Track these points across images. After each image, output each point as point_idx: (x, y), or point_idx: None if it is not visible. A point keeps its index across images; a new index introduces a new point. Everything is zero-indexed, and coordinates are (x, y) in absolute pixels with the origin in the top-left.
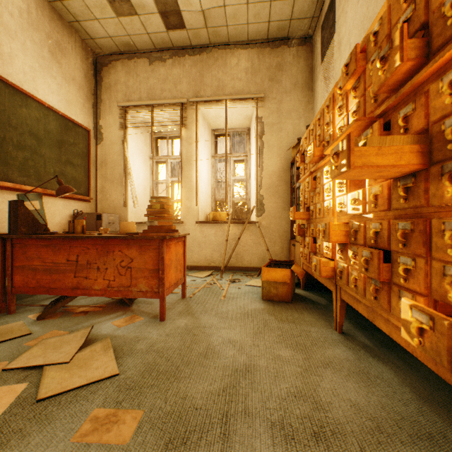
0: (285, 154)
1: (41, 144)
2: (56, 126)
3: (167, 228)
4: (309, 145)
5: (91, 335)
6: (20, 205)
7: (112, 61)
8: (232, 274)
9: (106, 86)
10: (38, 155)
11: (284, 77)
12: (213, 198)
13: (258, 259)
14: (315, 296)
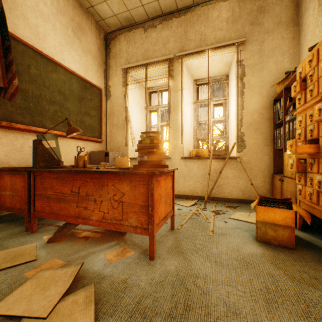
0: (267, 92)
1: (66, 100)
2: (77, 86)
3: (156, 163)
4: (321, 64)
5: (82, 271)
6: (39, 144)
7: (117, 35)
8: (214, 204)
9: (113, 55)
10: (64, 108)
11: (266, 18)
12: (195, 138)
13: (238, 191)
14: (321, 241)
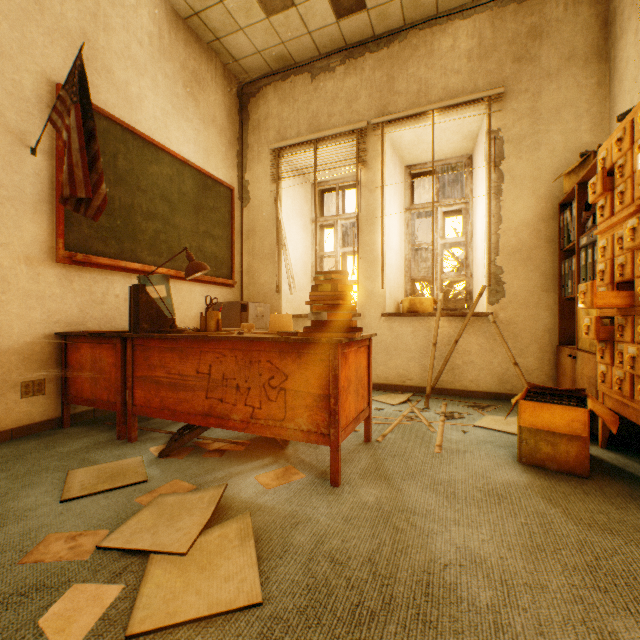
0: (547, 189)
1: (174, 211)
2: (193, 185)
3: (342, 324)
4: (636, 148)
5: (224, 499)
6: (141, 292)
7: (261, 88)
8: (444, 402)
9: (253, 125)
10: (171, 225)
11: (546, 48)
12: (408, 276)
13: (491, 378)
14: None
